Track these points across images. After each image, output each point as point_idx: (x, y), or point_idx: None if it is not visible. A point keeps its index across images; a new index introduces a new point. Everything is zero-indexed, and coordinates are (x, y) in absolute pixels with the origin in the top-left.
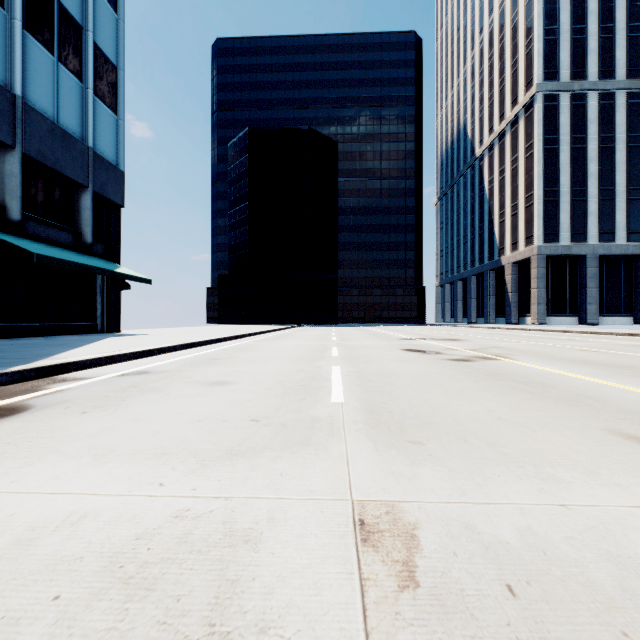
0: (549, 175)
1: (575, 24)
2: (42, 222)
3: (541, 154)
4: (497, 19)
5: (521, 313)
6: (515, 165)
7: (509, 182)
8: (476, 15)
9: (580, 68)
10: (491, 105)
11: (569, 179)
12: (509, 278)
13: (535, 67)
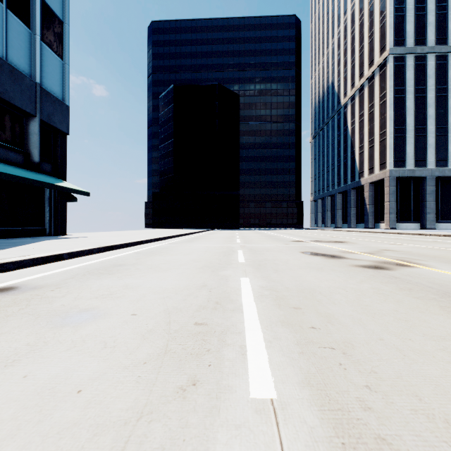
0: (398, 117)
1: (418, 4)
2: None
3: (392, 101)
4: (357, 3)
5: (376, 220)
6: (372, 110)
7: (367, 123)
8: (341, 1)
9: (421, 36)
10: (353, 67)
11: (413, 120)
12: (367, 194)
13: (387, 36)
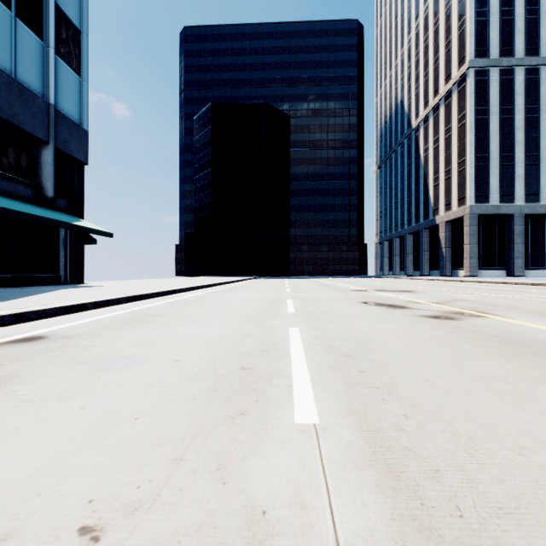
0: (480, 142)
1: (503, 7)
2: None
3: (473, 123)
4: (432, 5)
5: (454, 266)
6: (448, 134)
7: (443, 150)
8: (412, 3)
9: (508, 46)
10: (426, 82)
11: (498, 146)
12: (443, 235)
13: (467, 45)
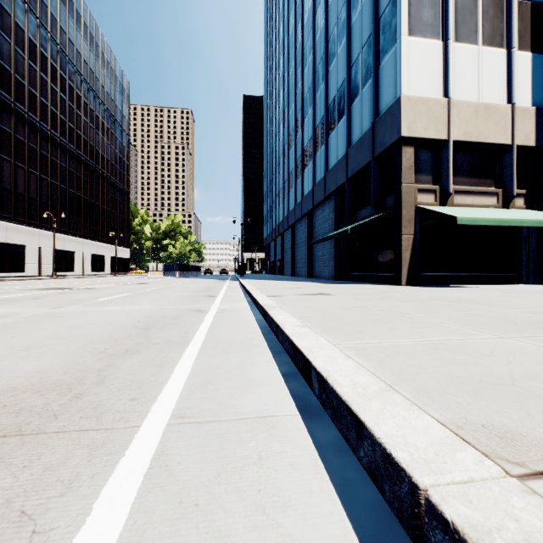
0: None
1: None
2: (360, 208)
3: None
4: None
5: None
6: None
7: None
8: None
9: None
10: None
11: None
12: None
13: None
